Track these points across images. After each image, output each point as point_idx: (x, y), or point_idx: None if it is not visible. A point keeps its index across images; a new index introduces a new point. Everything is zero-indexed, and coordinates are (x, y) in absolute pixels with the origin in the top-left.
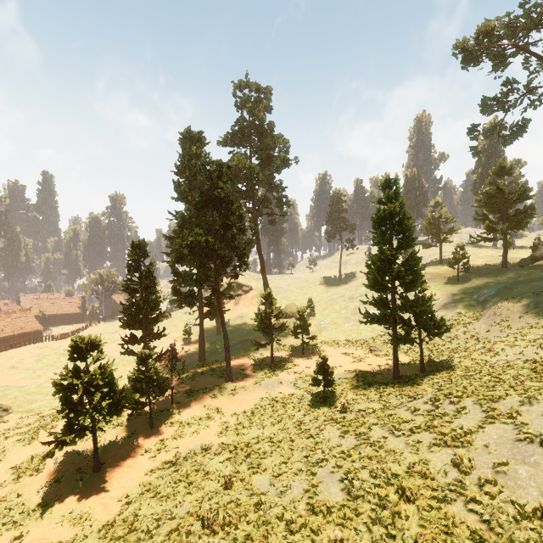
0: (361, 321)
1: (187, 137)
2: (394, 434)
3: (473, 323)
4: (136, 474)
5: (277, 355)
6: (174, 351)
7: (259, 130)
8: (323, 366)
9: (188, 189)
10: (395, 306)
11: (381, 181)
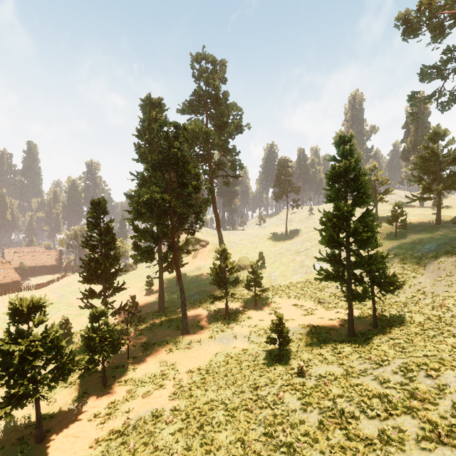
0: (316, 278)
1: (148, 103)
2: (366, 415)
3: (417, 277)
4: (80, 446)
5: (232, 306)
6: (134, 303)
7: (214, 98)
8: (278, 324)
9: (148, 151)
10: (350, 263)
11: (336, 138)
